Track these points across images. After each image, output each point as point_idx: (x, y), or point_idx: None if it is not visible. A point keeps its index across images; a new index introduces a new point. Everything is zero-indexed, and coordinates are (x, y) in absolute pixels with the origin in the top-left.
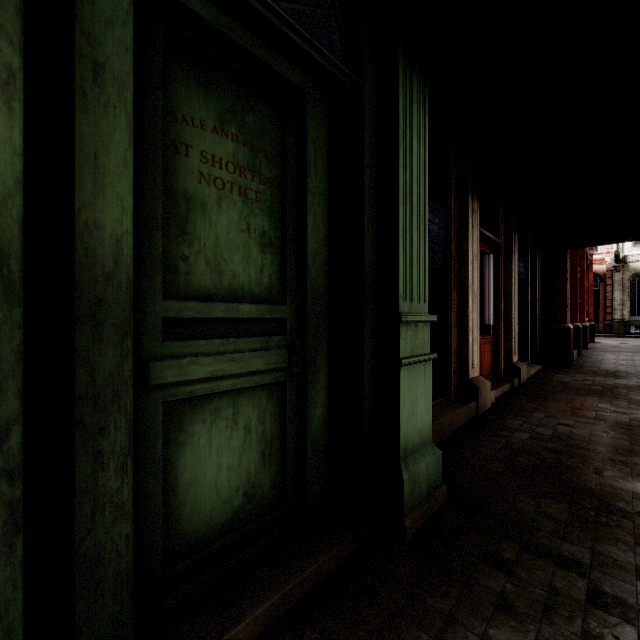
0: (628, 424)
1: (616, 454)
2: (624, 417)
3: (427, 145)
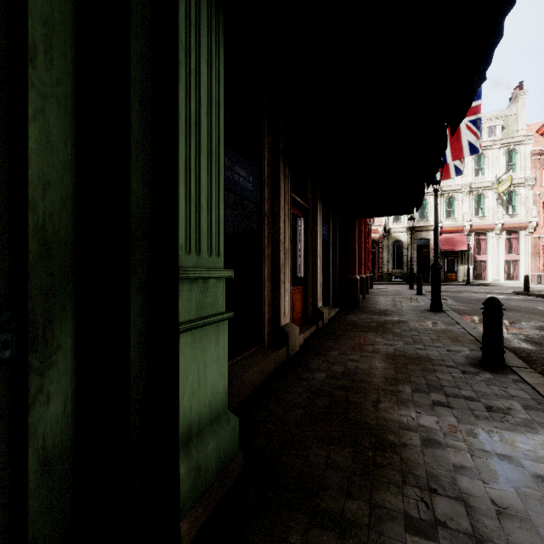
0: (394, 354)
1: (387, 384)
2: (391, 348)
3: (222, 81)
